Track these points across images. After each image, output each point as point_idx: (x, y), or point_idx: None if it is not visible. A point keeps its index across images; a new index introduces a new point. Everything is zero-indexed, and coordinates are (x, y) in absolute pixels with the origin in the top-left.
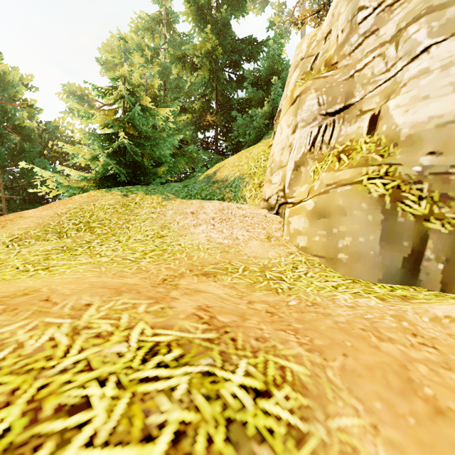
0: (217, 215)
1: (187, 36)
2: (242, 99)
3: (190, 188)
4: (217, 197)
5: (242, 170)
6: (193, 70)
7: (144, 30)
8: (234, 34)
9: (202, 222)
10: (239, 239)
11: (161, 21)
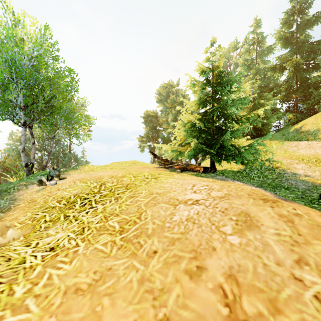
0: (307, 146)
1: (271, 45)
2: (317, 81)
3: (286, 135)
4: (304, 139)
5: (318, 126)
6: (280, 71)
7: (245, 53)
8: (310, 36)
9: (301, 149)
10: (318, 152)
11: (254, 42)
